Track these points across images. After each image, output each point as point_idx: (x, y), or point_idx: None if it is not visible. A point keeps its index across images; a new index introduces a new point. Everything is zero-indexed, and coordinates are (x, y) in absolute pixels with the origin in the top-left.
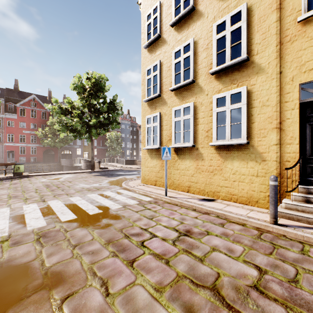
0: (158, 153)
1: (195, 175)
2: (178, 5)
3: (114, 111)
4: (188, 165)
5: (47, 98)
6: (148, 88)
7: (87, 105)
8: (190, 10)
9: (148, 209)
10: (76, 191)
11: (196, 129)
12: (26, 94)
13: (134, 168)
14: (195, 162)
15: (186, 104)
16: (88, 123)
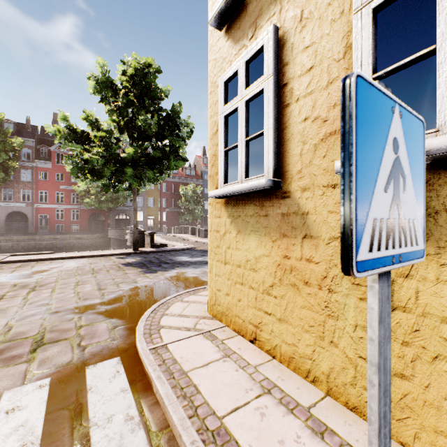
0: (265, 209)
1: None
2: None
3: (172, 132)
4: None
5: None
6: None
7: (127, 128)
8: None
9: None
10: None
11: None
12: None
13: None
14: None
15: None
16: (121, 158)
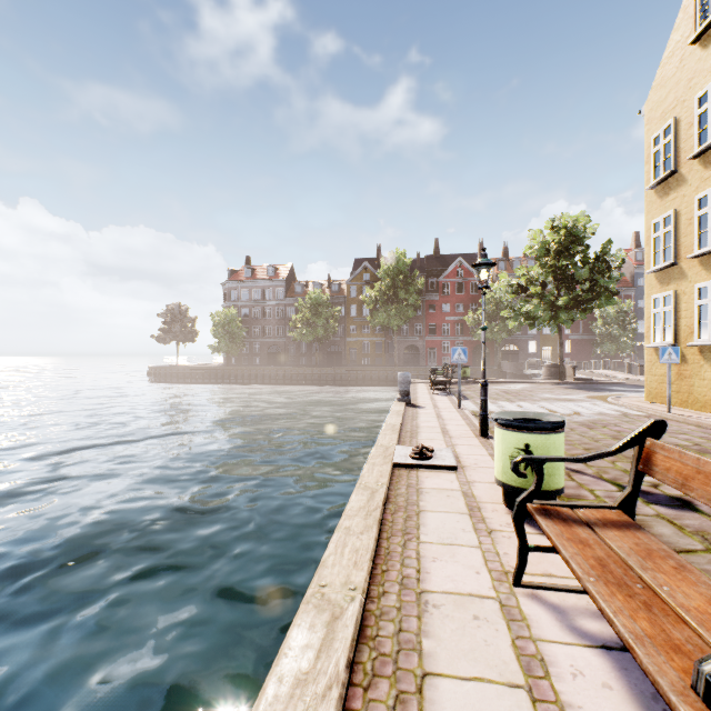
0: None
1: None
2: (704, 125)
3: (602, 275)
4: None
5: (476, 256)
6: (656, 252)
7: (551, 271)
8: None
9: (629, 418)
10: (541, 399)
11: None
12: (448, 257)
13: None
14: None
15: None
16: (554, 304)
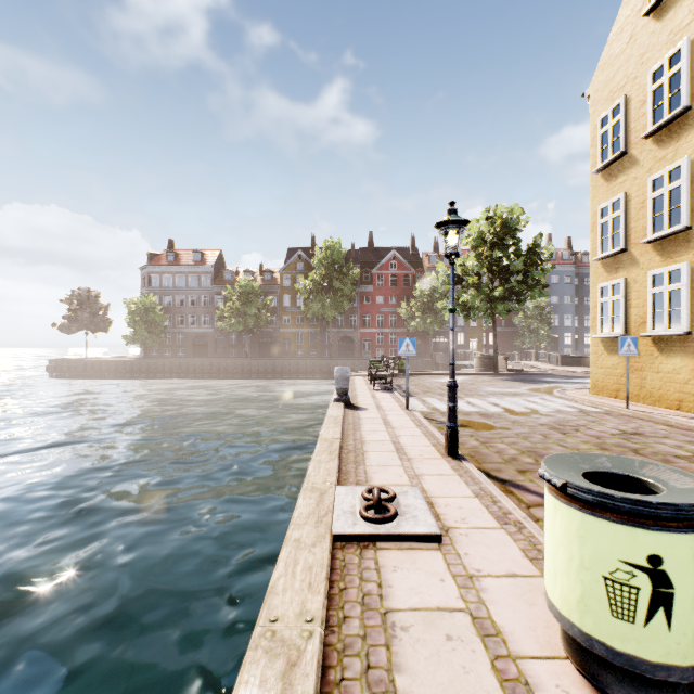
0: None
1: (692, 382)
2: (658, 102)
3: (535, 266)
4: (677, 365)
5: (408, 250)
6: (603, 238)
7: (485, 263)
8: (680, 113)
9: (591, 416)
10: (488, 394)
11: (693, 307)
12: (381, 250)
13: (581, 374)
14: (691, 361)
15: (673, 266)
16: (490, 295)
